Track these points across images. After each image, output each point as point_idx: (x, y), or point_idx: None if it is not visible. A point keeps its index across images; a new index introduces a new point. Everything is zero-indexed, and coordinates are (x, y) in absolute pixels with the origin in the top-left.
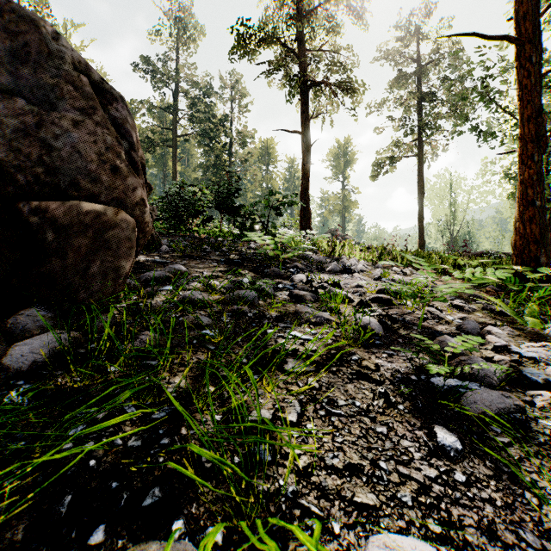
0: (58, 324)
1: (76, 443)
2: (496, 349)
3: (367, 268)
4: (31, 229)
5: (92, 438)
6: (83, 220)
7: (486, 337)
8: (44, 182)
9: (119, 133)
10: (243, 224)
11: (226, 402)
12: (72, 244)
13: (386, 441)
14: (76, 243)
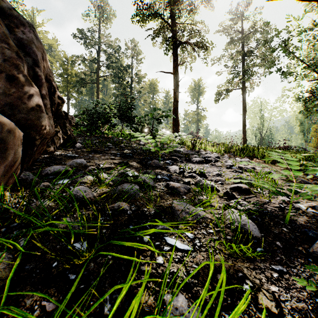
0: None
1: None
2: None
3: (218, 158)
4: None
5: None
6: None
7: None
8: None
9: (25, 52)
10: (136, 128)
11: None
12: None
13: None
14: None
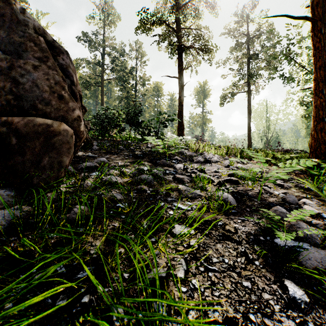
0: (18, 200)
1: (15, 303)
2: (312, 216)
3: (219, 159)
4: (1, 136)
5: (29, 298)
6: (37, 130)
7: (304, 206)
8: (13, 105)
9: (64, 74)
10: (143, 132)
11: (132, 261)
12: (29, 146)
13: (251, 294)
14: (32, 145)
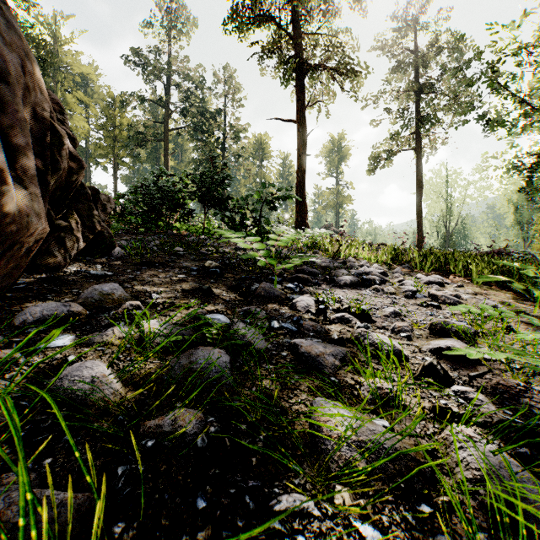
0: None
1: None
2: None
3: (385, 275)
4: None
5: None
6: None
7: None
8: None
9: None
10: (232, 219)
11: None
12: None
13: None
14: None
